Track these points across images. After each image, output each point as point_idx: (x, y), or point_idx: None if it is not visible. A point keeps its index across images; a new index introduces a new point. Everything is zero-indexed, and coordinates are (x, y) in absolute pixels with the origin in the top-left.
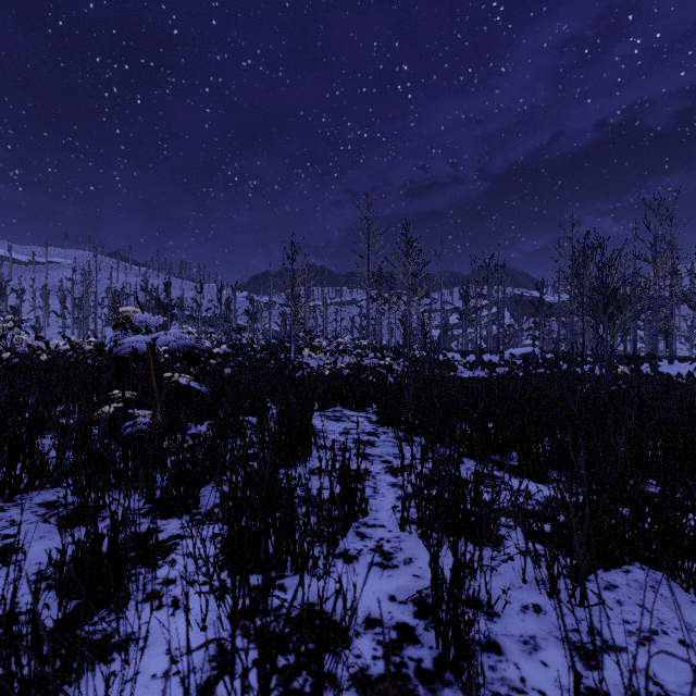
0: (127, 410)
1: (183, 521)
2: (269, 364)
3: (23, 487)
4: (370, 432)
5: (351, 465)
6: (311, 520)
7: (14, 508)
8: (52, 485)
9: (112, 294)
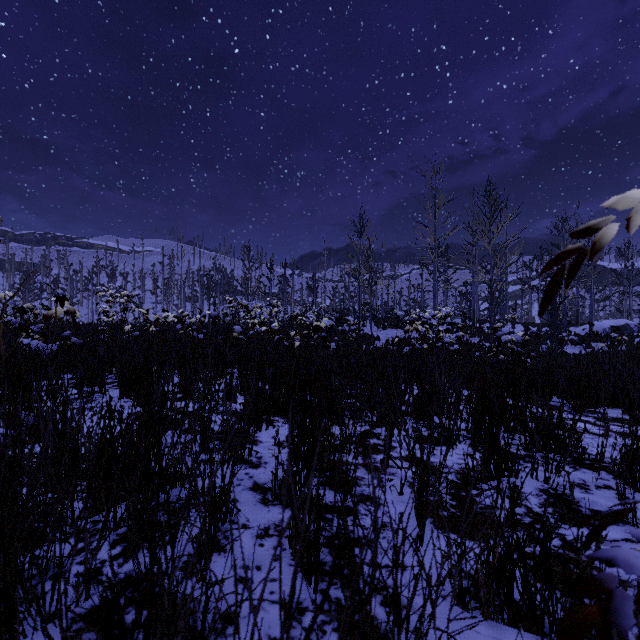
0: None
1: None
2: (348, 337)
3: None
4: None
5: None
6: None
7: None
8: None
9: (206, 270)
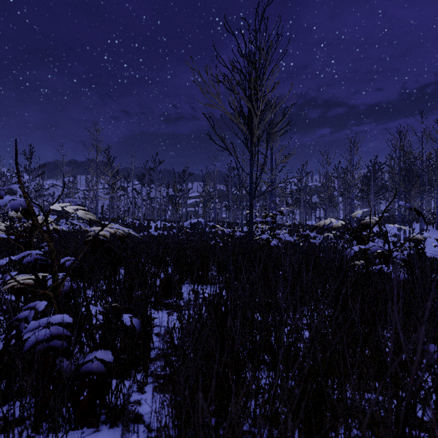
0: None
1: None
2: None
3: None
4: None
5: None
6: None
7: None
8: None
9: None
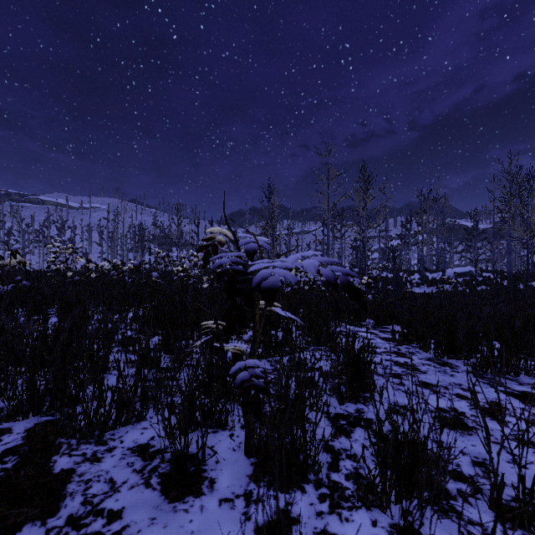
0: (223, 345)
1: (310, 498)
2: None
3: (111, 423)
4: (395, 351)
5: (430, 402)
6: (484, 512)
7: (108, 456)
8: (137, 419)
9: (139, 227)
